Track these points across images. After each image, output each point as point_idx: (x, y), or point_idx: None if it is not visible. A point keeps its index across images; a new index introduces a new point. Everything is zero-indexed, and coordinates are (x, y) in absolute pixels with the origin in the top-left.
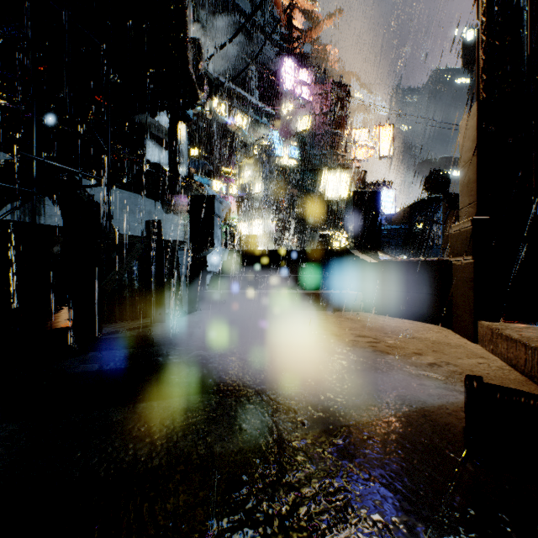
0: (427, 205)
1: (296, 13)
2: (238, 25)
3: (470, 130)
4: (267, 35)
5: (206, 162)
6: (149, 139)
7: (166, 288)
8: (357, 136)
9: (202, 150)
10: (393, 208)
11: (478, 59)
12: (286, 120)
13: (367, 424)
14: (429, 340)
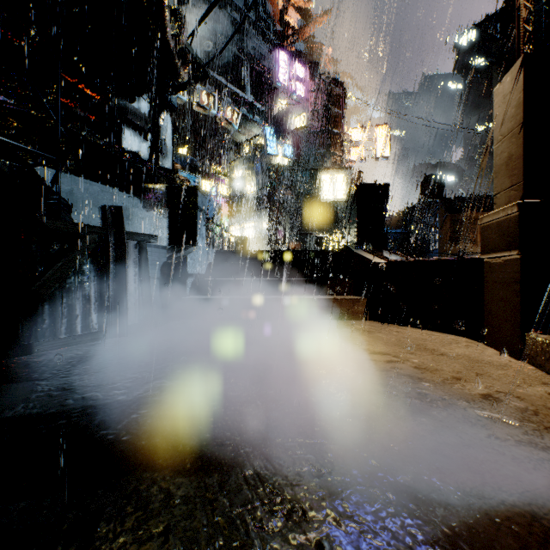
0: (422, 209)
1: (289, 10)
2: (229, 19)
3: (512, 94)
4: (260, 31)
5: (193, 158)
6: (126, 128)
7: (130, 293)
8: (353, 136)
9: (191, 150)
10: (390, 211)
11: (519, 8)
12: (279, 118)
13: (445, 549)
14: (464, 357)
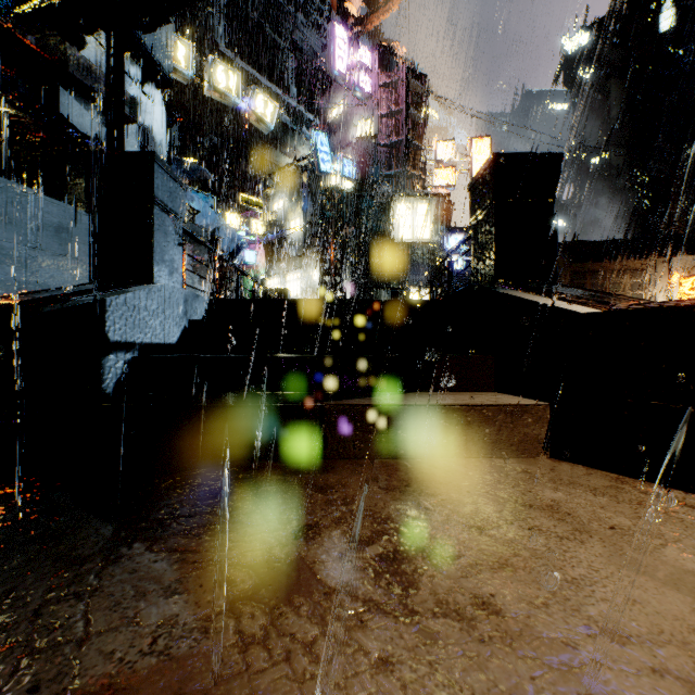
0: None
1: None
2: None
3: None
4: (310, 18)
5: (203, 168)
6: (69, 92)
7: None
8: (440, 152)
9: (216, 177)
10: None
11: None
12: (336, 126)
13: None
14: None
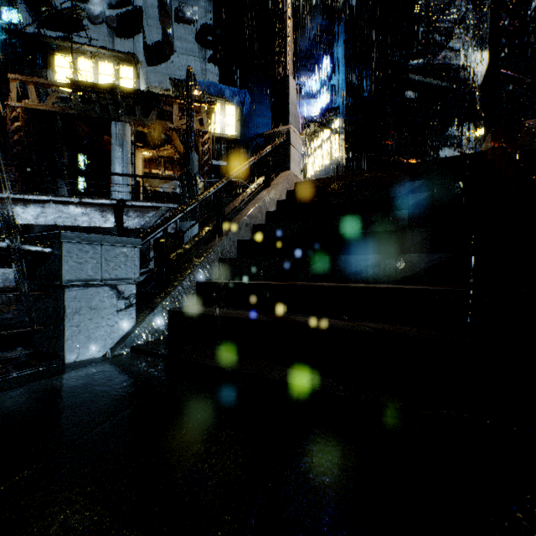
0: None
1: None
2: None
3: None
4: None
5: None
6: (446, 147)
7: None
8: None
9: None
10: None
11: None
12: None
13: None
14: None
